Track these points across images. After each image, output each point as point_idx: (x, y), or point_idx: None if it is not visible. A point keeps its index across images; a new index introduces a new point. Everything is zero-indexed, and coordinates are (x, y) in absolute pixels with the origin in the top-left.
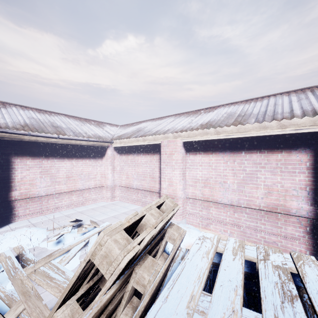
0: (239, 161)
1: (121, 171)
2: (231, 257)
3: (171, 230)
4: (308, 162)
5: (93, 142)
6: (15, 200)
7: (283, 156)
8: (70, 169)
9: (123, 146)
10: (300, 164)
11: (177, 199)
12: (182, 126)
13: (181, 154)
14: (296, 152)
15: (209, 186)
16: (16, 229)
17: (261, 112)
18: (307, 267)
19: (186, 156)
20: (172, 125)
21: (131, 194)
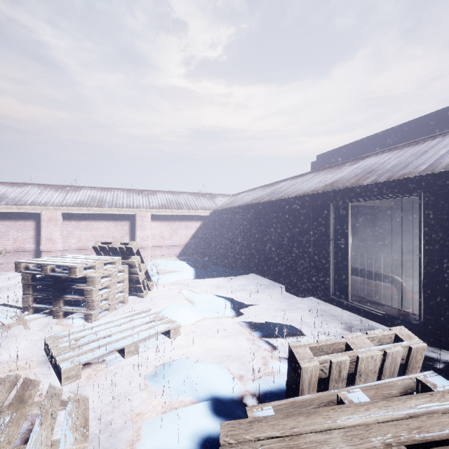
0: None
1: None
2: None
3: None
4: (34, 225)
5: None
6: None
7: (23, 222)
8: None
9: None
10: (31, 227)
11: None
12: None
13: None
14: (29, 221)
15: None
16: None
17: (13, 198)
18: None
19: None
20: None
21: None
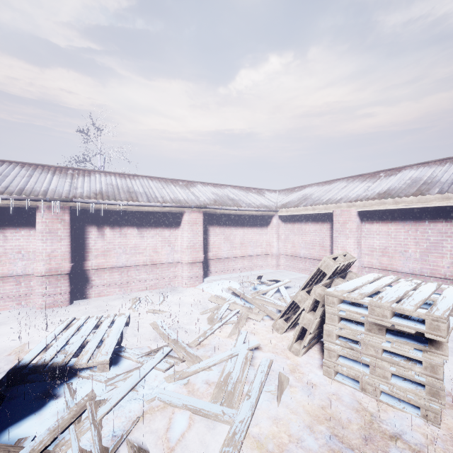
0: (422, 230)
1: (286, 240)
2: (388, 279)
3: (350, 273)
4: None
5: (261, 211)
6: (210, 259)
7: None
8: (243, 236)
9: (289, 215)
10: None
11: (351, 267)
12: (357, 195)
13: (355, 223)
14: None
15: (387, 255)
16: (216, 280)
17: (449, 180)
18: (431, 283)
19: (361, 225)
20: (345, 193)
21: (297, 262)
